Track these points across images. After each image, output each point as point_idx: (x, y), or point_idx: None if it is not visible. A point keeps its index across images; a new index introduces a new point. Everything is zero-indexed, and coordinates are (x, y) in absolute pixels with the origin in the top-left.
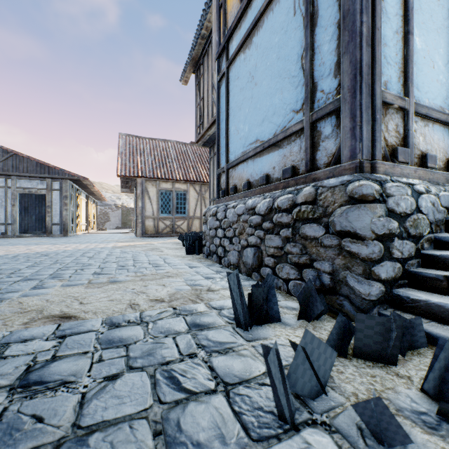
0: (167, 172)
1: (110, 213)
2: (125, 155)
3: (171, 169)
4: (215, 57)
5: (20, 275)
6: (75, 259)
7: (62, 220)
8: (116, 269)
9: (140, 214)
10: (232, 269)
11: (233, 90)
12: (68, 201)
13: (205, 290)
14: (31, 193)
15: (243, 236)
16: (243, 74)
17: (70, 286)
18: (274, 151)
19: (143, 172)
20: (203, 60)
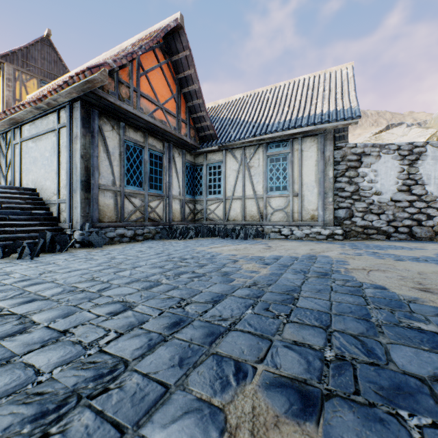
0: None
1: None
2: None
3: None
4: None
5: None
6: None
7: None
8: None
9: None
10: None
11: None
12: None
13: None
14: None
15: None
16: None
17: None
18: None
19: None
20: None
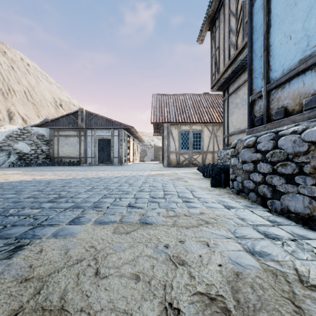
0: (185, 118)
1: (147, 150)
2: (156, 108)
3: (189, 115)
4: None
5: (74, 200)
6: (119, 186)
7: (119, 155)
8: (147, 202)
9: (166, 150)
10: (293, 220)
11: None
12: (122, 143)
13: (295, 282)
14: (105, 139)
15: None
16: None
17: (101, 224)
18: None
19: (168, 119)
20: (218, 14)
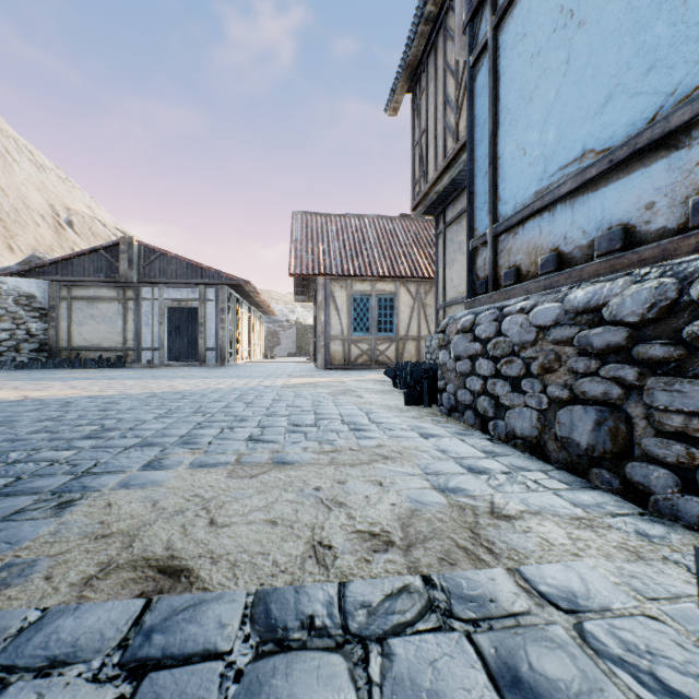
0: (363, 266)
1: (280, 333)
2: (301, 243)
3: (369, 260)
4: (464, 22)
5: (139, 434)
6: (225, 407)
7: (218, 343)
8: (285, 432)
9: (323, 333)
10: (519, 449)
11: (511, 67)
12: (225, 316)
13: (485, 514)
14: (183, 308)
15: (557, 377)
16: (538, 21)
17: (203, 468)
18: (651, 164)
19: (327, 268)
20: (425, 64)
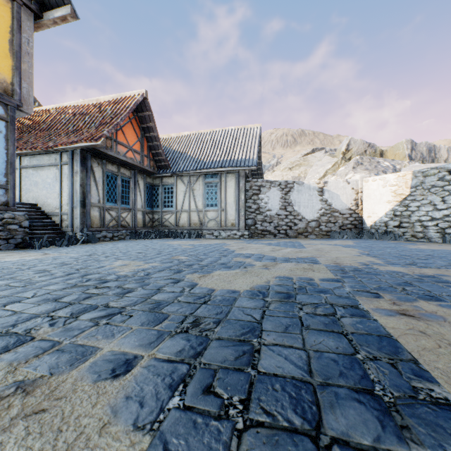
0: None
1: None
2: None
3: None
4: None
5: None
6: None
7: None
8: None
9: None
10: None
11: None
12: None
13: None
14: None
15: None
16: None
17: (2, 260)
18: None
19: None
20: None
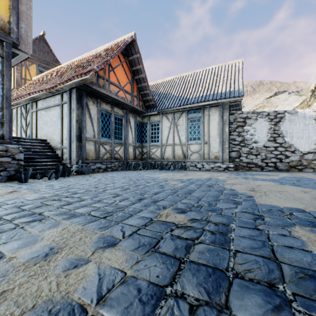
0: None
1: None
2: None
3: None
4: None
5: None
6: None
7: None
8: None
9: None
10: None
11: None
12: None
13: None
14: None
15: None
16: None
17: None
18: None
19: None
20: None
